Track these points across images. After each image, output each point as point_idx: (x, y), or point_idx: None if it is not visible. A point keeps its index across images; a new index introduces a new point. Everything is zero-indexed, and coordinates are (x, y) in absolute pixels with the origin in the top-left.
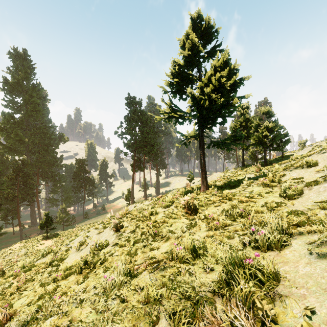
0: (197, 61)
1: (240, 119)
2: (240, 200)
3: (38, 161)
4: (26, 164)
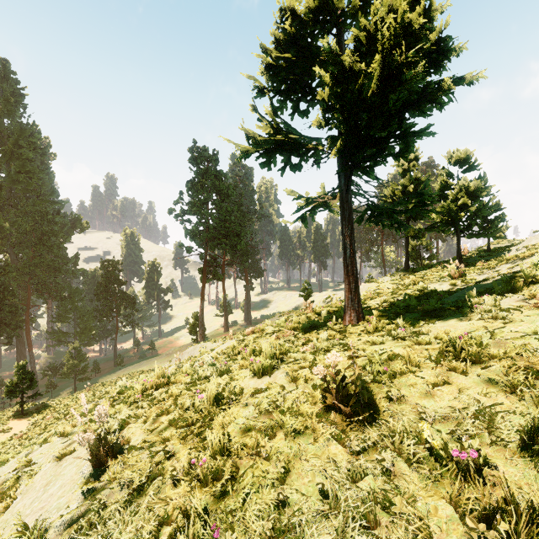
0: (337, 7)
1: (403, 181)
2: (525, 366)
3: (28, 263)
4: (3, 269)
